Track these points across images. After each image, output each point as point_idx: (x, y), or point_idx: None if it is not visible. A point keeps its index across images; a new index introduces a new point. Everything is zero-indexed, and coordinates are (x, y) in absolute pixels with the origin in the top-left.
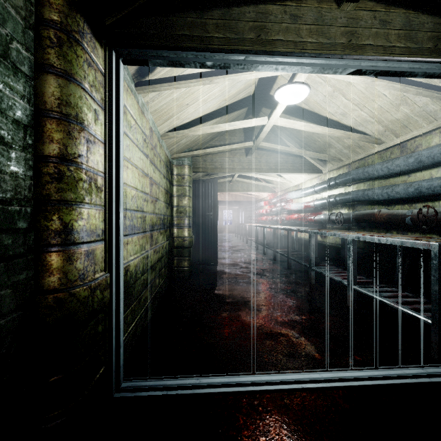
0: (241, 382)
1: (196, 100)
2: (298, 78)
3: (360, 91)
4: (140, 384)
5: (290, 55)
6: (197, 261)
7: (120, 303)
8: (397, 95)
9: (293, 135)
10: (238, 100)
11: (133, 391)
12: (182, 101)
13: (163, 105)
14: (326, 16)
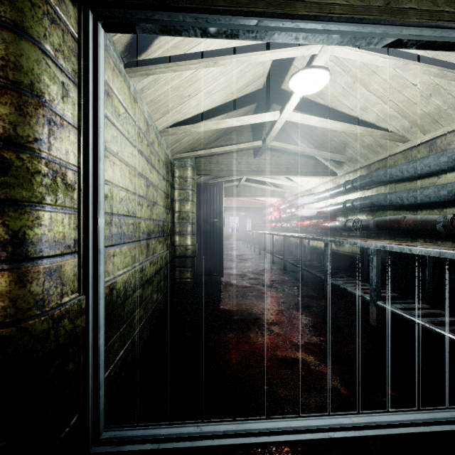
0: (253, 430)
1: (199, 91)
2: (317, 62)
3: (385, 81)
4: (126, 434)
5: (314, 19)
6: (201, 271)
7: (100, 332)
8: (428, 84)
9: (306, 134)
10: (246, 94)
11: (115, 443)
12: (182, 91)
13: (161, 94)
14: None
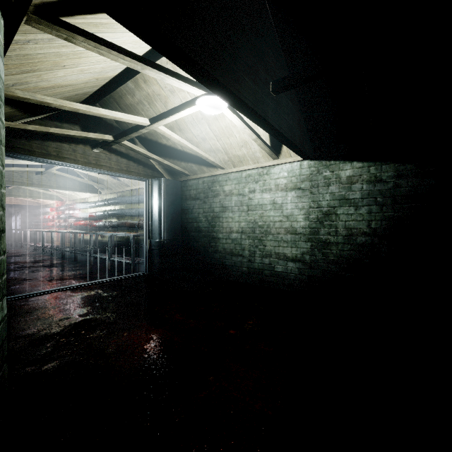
0: (50, 290)
1: None
2: None
3: None
4: None
5: (72, 165)
6: None
7: None
8: None
9: None
10: None
11: None
12: None
13: None
14: (88, 152)
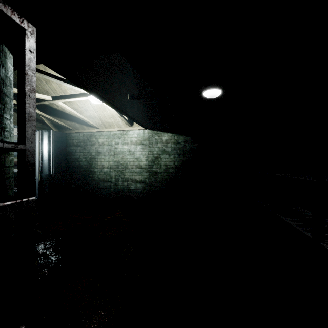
0: None
1: None
2: None
3: None
4: None
5: None
6: None
7: None
8: None
9: None
10: None
11: None
12: None
13: None
14: None
